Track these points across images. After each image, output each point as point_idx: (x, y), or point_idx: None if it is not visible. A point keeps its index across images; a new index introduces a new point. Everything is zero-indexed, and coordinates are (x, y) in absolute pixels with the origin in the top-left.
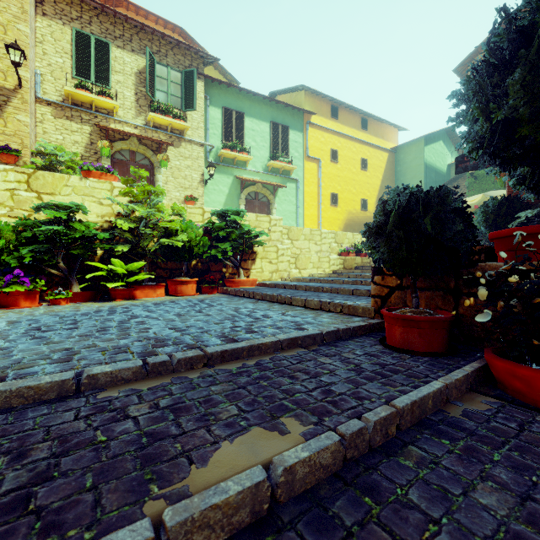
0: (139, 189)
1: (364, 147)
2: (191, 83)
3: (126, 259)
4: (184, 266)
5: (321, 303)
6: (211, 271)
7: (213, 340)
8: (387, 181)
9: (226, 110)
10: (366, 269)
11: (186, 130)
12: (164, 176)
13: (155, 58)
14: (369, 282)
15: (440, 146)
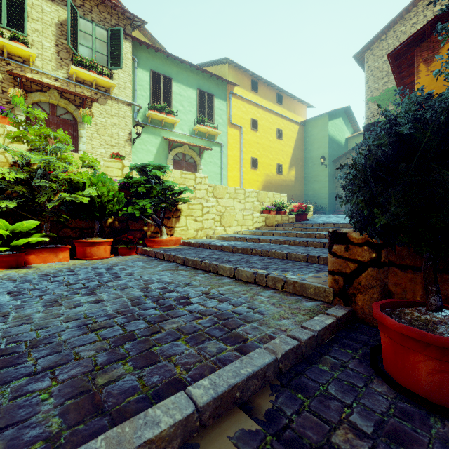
0: (32, 132)
1: (279, 119)
2: (117, 41)
3: (21, 217)
4: (96, 224)
5: (256, 275)
6: (130, 229)
7: (41, 415)
8: (298, 150)
9: (154, 74)
10: (286, 226)
11: (112, 88)
12: (88, 132)
13: (79, 12)
14: (298, 242)
15: (340, 122)
